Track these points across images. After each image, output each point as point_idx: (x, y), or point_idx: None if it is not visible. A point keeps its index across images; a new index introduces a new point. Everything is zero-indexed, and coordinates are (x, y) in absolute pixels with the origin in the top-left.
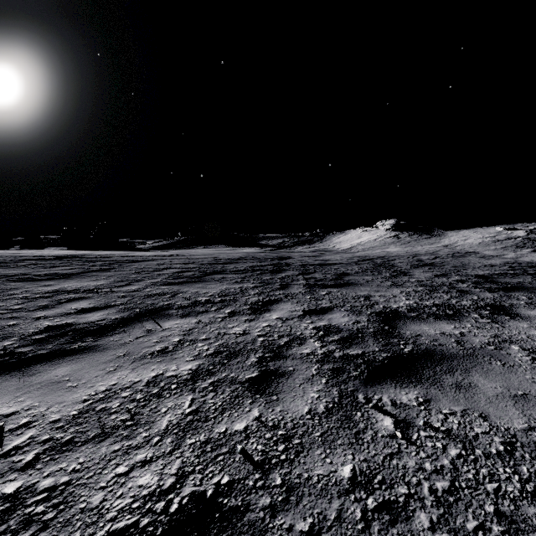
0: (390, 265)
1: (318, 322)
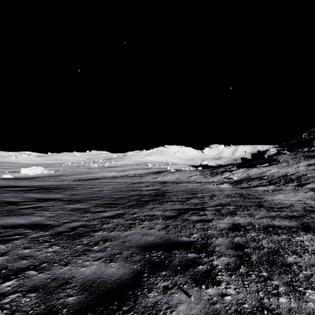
0: None
1: None
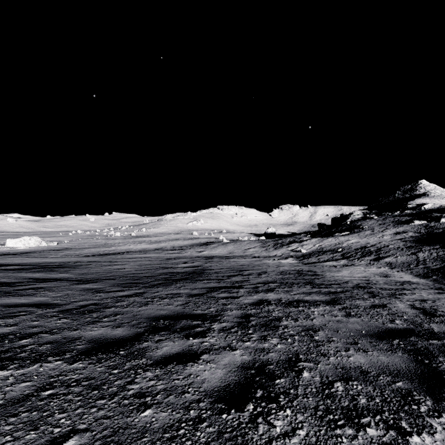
0: None
1: (370, 301)
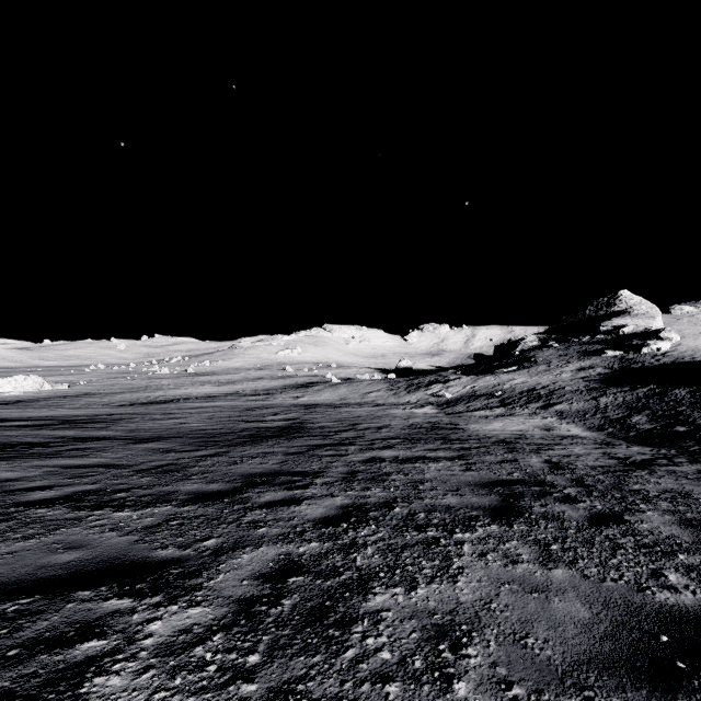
0: (254, 610)
1: (503, 457)
